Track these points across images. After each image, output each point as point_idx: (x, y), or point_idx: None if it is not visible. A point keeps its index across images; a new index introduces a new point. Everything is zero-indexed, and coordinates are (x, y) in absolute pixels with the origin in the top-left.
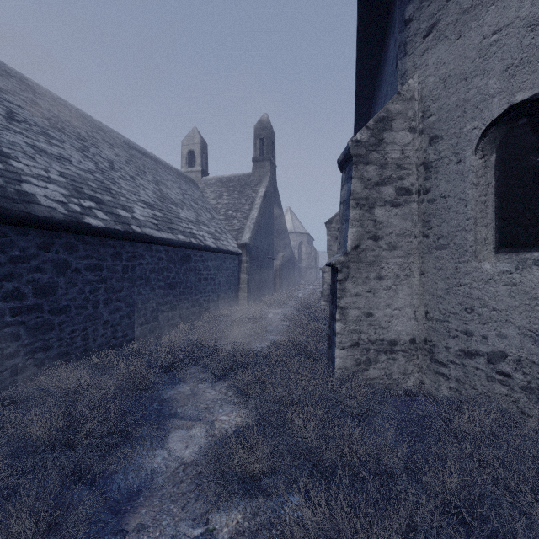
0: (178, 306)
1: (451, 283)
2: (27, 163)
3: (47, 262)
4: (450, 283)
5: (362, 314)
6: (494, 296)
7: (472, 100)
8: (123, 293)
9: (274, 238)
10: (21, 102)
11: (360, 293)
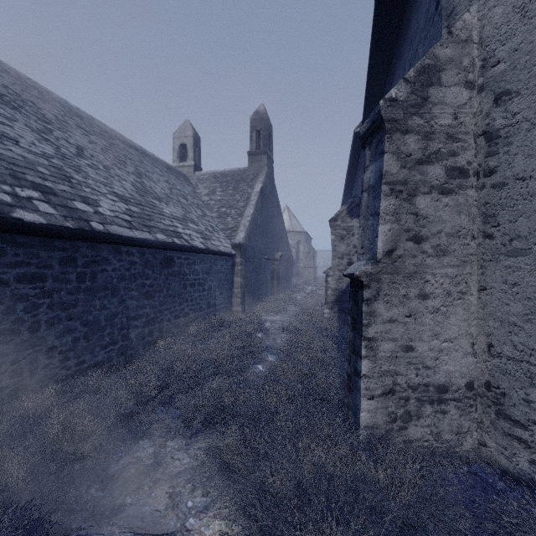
0: (157, 318)
1: (535, 306)
2: None
3: None
4: (533, 306)
5: (399, 348)
6: None
7: None
8: (78, 309)
9: (272, 237)
10: None
11: (395, 318)
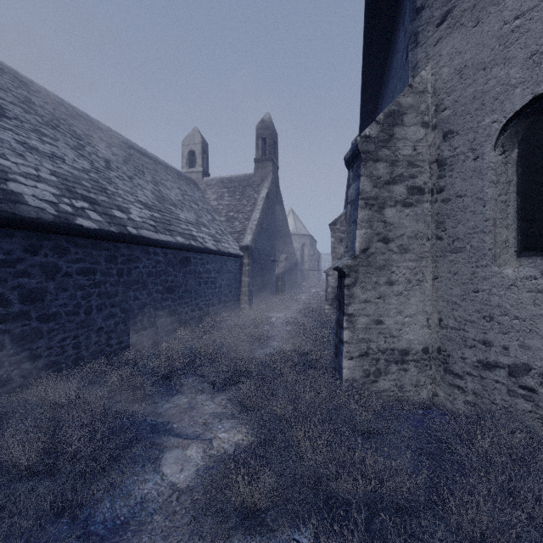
0: (177, 310)
1: (468, 289)
2: (15, 161)
3: (35, 266)
4: (466, 289)
5: (371, 322)
6: (517, 303)
7: (492, 91)
8: (118, 298)
9: (277, 240)
10: (13, 98)
11: (369, 299)
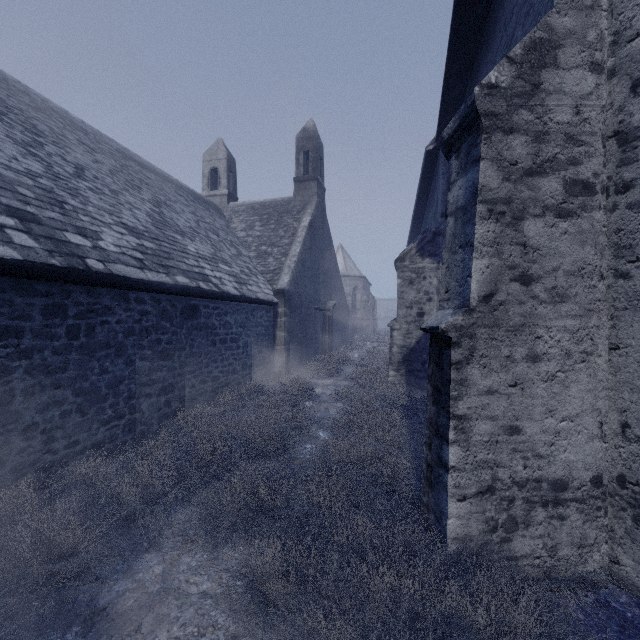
0: (178, 384)
1: None
2: None
3: None
4: None
5: (500, 430)
6: None
7: None
8: (68, 373)
9: (323, 282)
10: None
11: (495, 388)
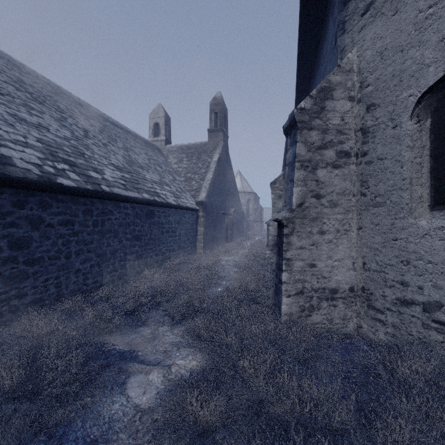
0: (144, 255)
1: (388, 237)
2: (6, 130)
3: (22, 218)
4: (386, 237)
5: (306, 265)
6: (430, 249)
7: (408, 70)
8: (93, 245)
9: (227, 197)
10: (7, 78)
11: (304, 246)
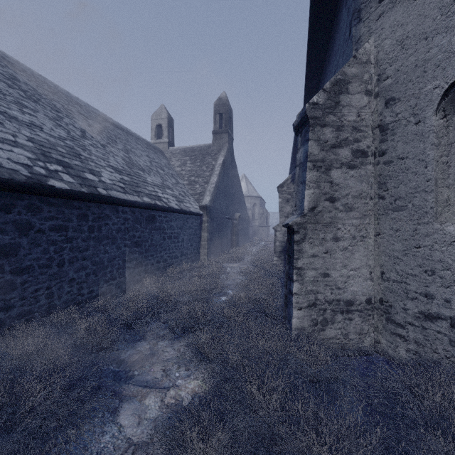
0: (144, 262)
1: (410, 244)
2: None
3: (8, 223)
4: (408, 244)
5: (319, 275)
6: None
7: (433, 59)
8: (89, 252)
9: (232, 201)
10: None
11: (316, 254)
